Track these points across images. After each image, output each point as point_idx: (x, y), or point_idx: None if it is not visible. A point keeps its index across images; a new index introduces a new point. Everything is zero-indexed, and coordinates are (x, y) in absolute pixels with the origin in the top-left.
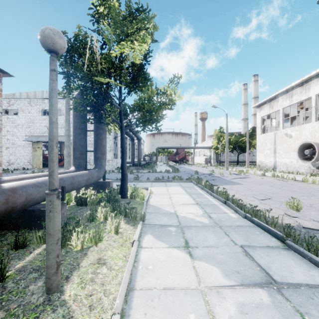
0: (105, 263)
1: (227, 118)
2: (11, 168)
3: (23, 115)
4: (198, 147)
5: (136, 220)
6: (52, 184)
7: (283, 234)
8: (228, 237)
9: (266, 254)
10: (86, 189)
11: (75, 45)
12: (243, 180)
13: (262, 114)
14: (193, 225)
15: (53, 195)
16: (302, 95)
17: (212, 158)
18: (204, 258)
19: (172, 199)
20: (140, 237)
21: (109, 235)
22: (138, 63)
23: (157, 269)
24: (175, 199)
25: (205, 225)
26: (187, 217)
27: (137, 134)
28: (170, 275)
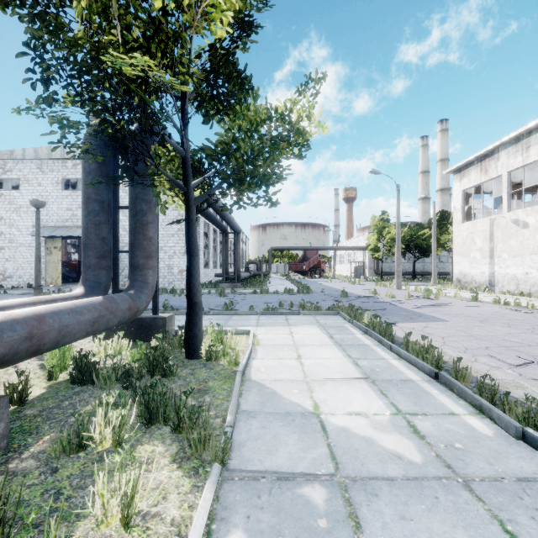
0: None
1: (398, 193)
2: (8, 284)
3: (29, 189)
4: (342, 247)
5: (205, 449)
6: None
7: None
8: None
9: None
10: (116, 333)
11: None
12: (441, 310)
13: (465, 185)
14: (377, 474)
15: None
16: None
17: (367, 266)
18: None
19: (303, 362)
20: None
21: (99, 533)
22: (222, 35)
23: None
24: (311, 361)
25: (415, 474)
26: (353, 432)
27: (232, 222)
28: None
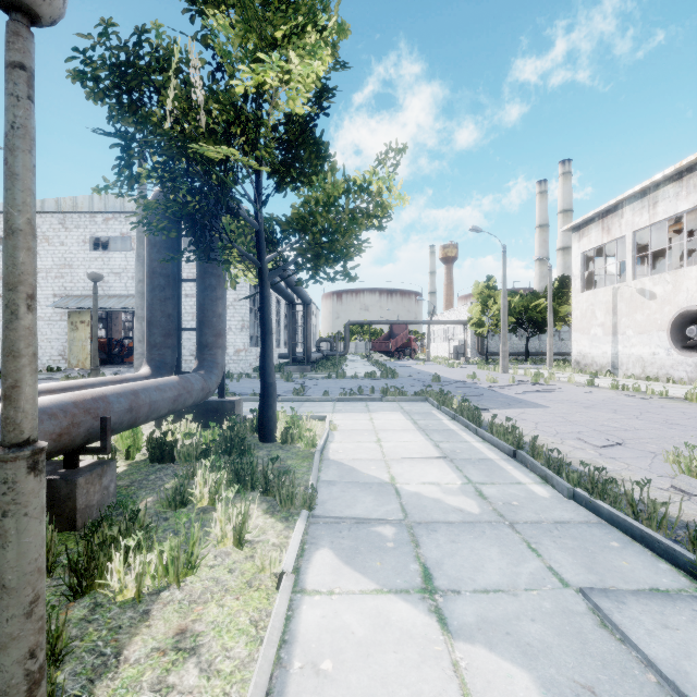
0: (196, 648)
1: (504, 255)
2: None
3: (49, 250)
4: (437, 321)
5: (292, 505)
6: (13, 426)
7: (689, 550)
8: (538, 558)
9: (662, 622)
10: (180, 418)
11: (139, 58)
12: (547, 396)
13: (585, 246)
14: (439, 520)
15: (15, 463)
16: (679, 201)
17: (470, 345)
18: (482, 634)
19: (382, 445)
20: (302, 557)
21: (219, 550)
22: (300, 112)
23: (347, 675)
24: (391, 444)
25: (471, 520)
26: (423, 495)
27: (301, 291)
28: None
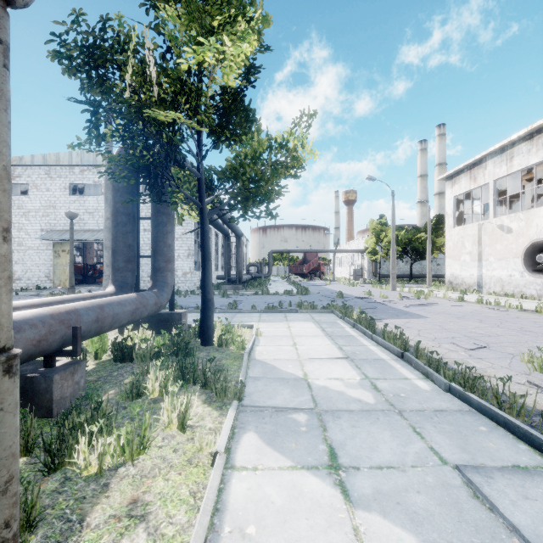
0: (145, 516)
1: (393, 199)
2: (17, 286)
3: (37, 194)
4: (341, 250)
5: (225, 396)
6: None
7: None
8: (422, 440)
9: (523, 494)
10: (138, 326)
11: (104, 41)
12: (427, 309)
13: (456, 191)
14: (343, 408)
15: None
16: (531, 156)
17: (366, 269)
18: (378, 504)
19: (298, 348)
20: (232, 439)
21: (166, 433)
22: (232, 85)
23: (268, 538)
24: (304, 347)
25: (368, 408)
26: (330, 389)
27: (235, 227)
28: None
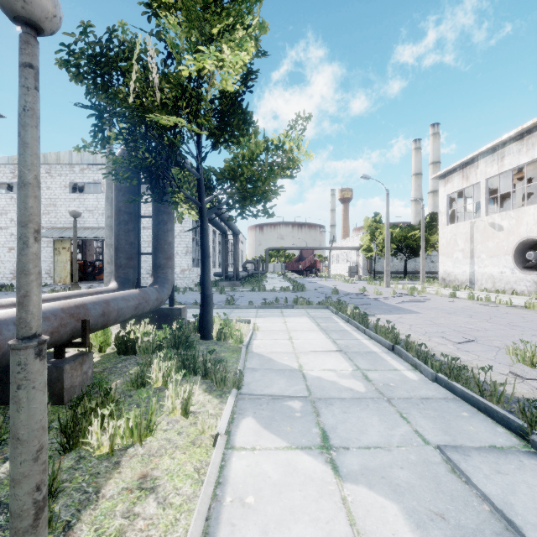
0: (154, 488)
1: (387, 197)
2: None
3: None
4: (336, 247)
5: (225, 385)
6: (24, 324)
7: (519, 418)
8: (408, 424)
9: (496, 469)
10: (140, 321)
11: (110, 50)
12: (419, 304)
13: (449, 190)
14: (335, 396)
15: (26, 350)
16: (521, 155)
17: (361, 266)
18: (364, 478)
19: (293, 341)
20: (232, 423)
21: (170, 418)
22: (231, 90)
23: (265, 506)
24: (300, 340)
25: (358, 396)
26: (323, 379)
27: (232, 224)
28: (293, 522)
